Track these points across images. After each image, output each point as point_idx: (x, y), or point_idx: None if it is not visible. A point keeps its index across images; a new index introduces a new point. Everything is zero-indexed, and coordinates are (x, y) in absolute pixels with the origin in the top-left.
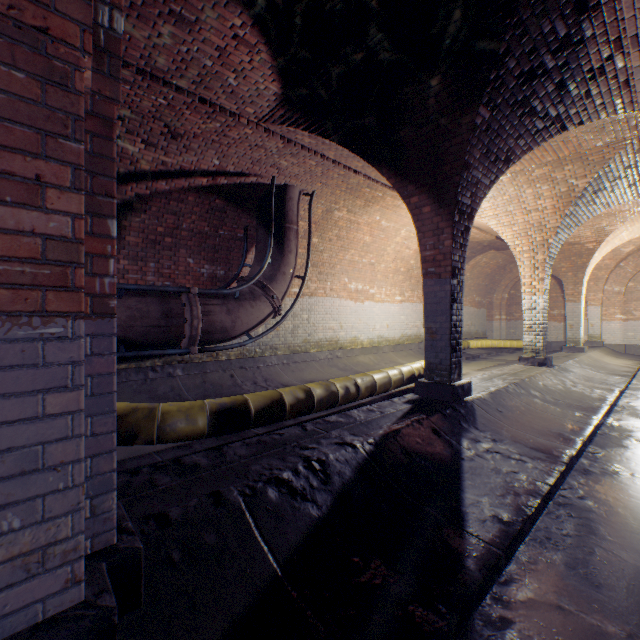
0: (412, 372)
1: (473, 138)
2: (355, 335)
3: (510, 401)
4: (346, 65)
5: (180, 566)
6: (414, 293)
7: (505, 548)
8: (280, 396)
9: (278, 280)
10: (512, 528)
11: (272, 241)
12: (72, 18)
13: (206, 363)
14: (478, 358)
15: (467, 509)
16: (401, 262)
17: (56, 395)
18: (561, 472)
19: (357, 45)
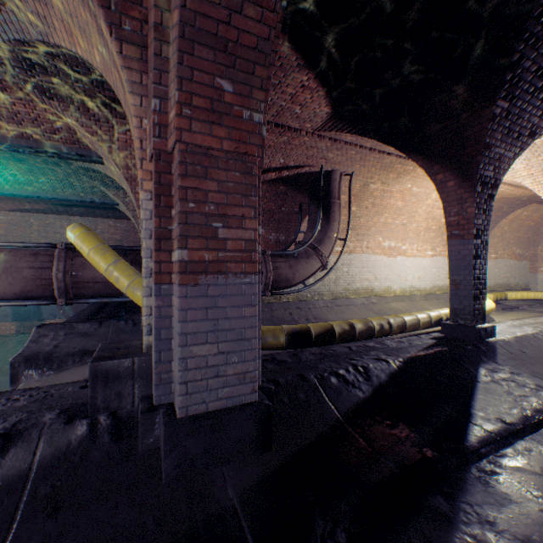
0: (439, 316)
1: (492, 125)
2: (388, 285)
3: (537, 345)
4: (381, 87)
5: (288, 405)
6: (445, 248)
7: (502, 436)
8: (331, 327)
9: (325, 242)
10: (512, 427)
11: (321, 214)
12: (255, 144)
13: (272, 303)
14: (516, 309)
15: (475, 411)
16: (432, 221)
17: (248, 308)
18: None
19: (389, 74)
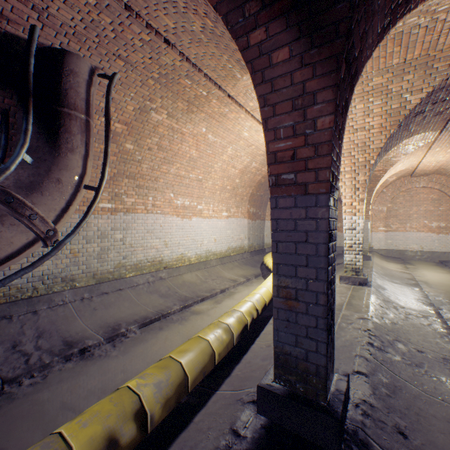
0: (244, 322)
1: None
2: (182, 252)
3: (391, 384)
4: None
5: None
6: (239, 209)
7: None
8: None
9: (46, 190)
10: None
11: (29, 127)
12: None
13: None
14: None
15: None
16: (228, 180)
17: None
18: None
19: None
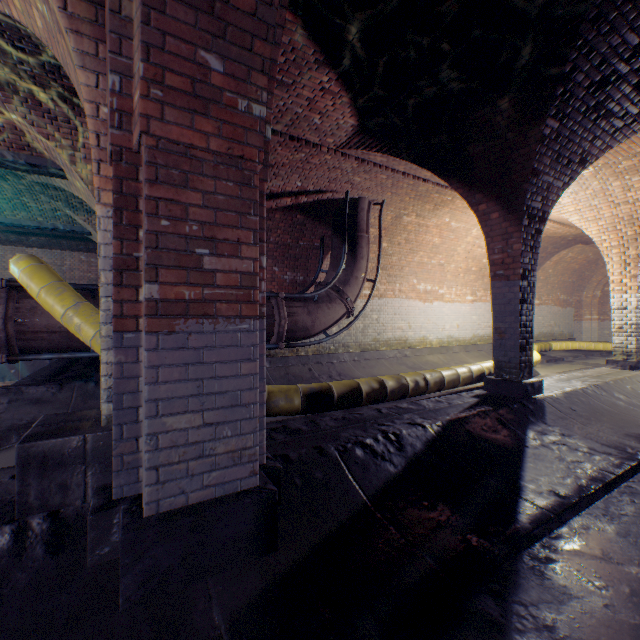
0: (482, 371)
1: (541, 147)
2: (423, 335)
3: (587, 402)
4: (416, 96)
5: (301, 487)
6: (487, 292)
7: (557, 512)
8: (357, 385)
9: (351, 284)
10: (567, 500)
11: (346, 249)
12: (254, 146)
13: (288, 358)
14: (561, 361)
15: (525, 483)
16: (472, 261)
17: (246, 363)
18: (630, 466)
19: (426, 80)
